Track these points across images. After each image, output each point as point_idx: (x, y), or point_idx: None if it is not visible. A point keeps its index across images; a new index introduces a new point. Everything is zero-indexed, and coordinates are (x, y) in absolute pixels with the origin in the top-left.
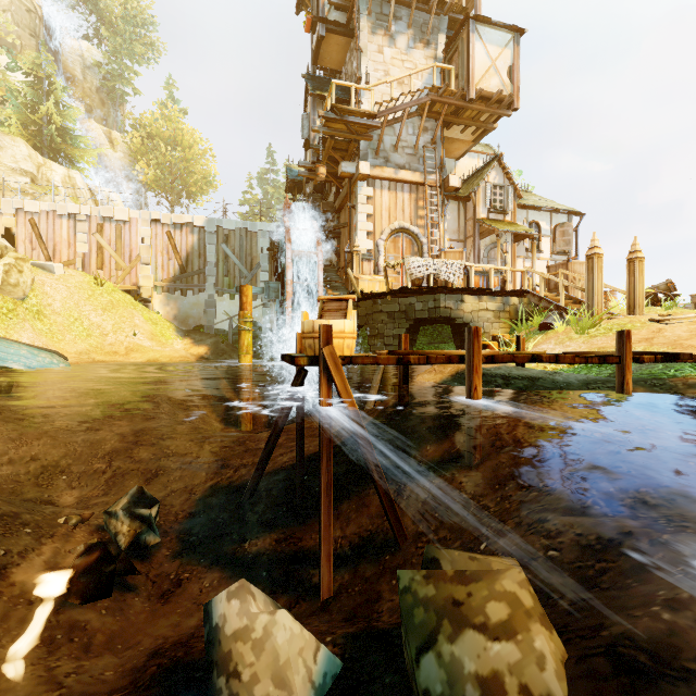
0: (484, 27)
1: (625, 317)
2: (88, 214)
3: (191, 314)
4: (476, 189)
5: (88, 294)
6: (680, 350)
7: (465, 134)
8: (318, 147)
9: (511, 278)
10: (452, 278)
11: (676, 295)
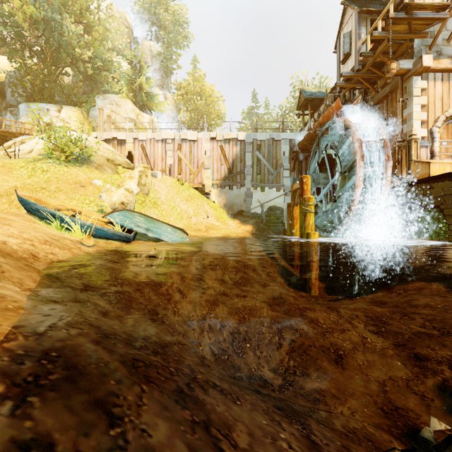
0: None
1: None
2: (173, 138)
3: (235, 203)
4: None
5: (176, 190)
6: None
7: None
8: (368, 54)
9: None
10: None
11: None
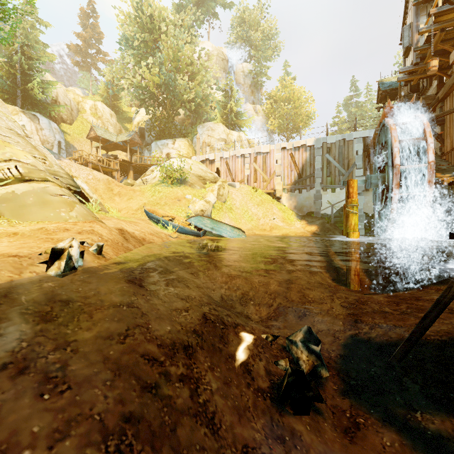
0: None
1: None
2: (249, 153)
3: (305, 205)
4: None
5: (250, 197)
6: None
7: None
8: (422, 47)
9: None
10: None
11: None
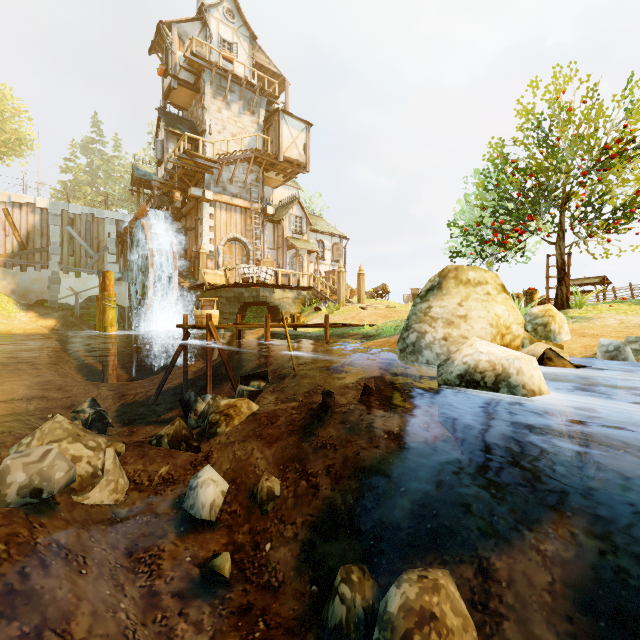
0: (289, 117)
1: (352, 305)
2: None
3: (33, 289)
4: (285, 218)
5: None
6: (360, 322)
7: (279, 176)
8: (171, 171)
9: (306, 276)
10: (268, 278)
11: (387, 292)
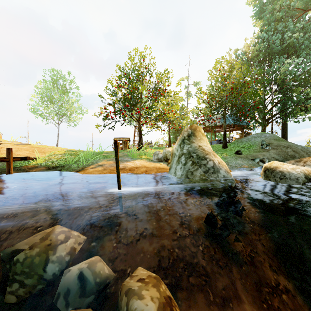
0: None
1: None
2: None
3: None
4: None
5: None
6: (16, 156)
7: None
8: None
9: None
10: None
11: None
